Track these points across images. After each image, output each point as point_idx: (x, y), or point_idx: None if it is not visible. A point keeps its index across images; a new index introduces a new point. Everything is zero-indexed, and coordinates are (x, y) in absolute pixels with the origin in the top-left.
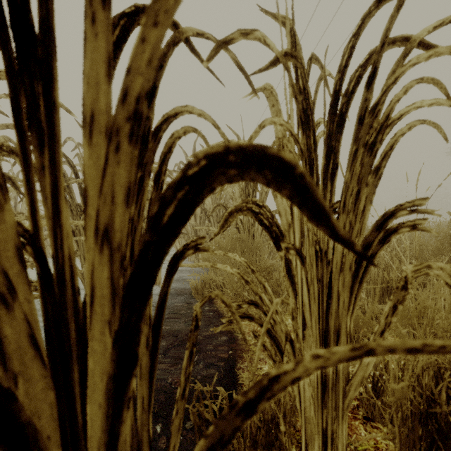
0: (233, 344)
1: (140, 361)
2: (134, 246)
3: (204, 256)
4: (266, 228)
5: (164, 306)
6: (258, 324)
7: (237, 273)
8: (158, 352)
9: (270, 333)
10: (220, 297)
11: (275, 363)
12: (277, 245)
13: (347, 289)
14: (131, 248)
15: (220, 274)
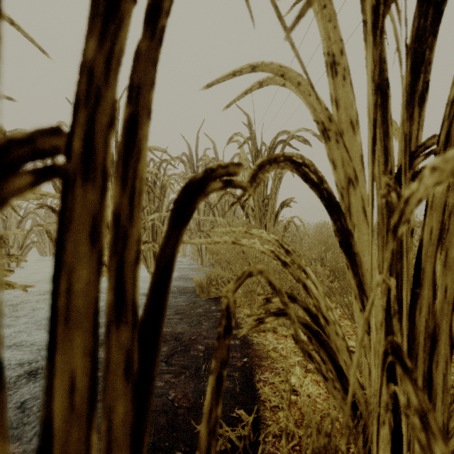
0: (248, 349)
1: (109, 411)
2: (96, 134)
3: (210, 248)
4: (314, 186)
5: (166, 286)
6: (302, 325)
7: (270, 252)
8: (153, 385)
9: (319, 338)
10: (266, 276)
11: (326, 381)
12: (331, 210)
13: (452, 270)
14: (86, 136)
15: (229, 269)
